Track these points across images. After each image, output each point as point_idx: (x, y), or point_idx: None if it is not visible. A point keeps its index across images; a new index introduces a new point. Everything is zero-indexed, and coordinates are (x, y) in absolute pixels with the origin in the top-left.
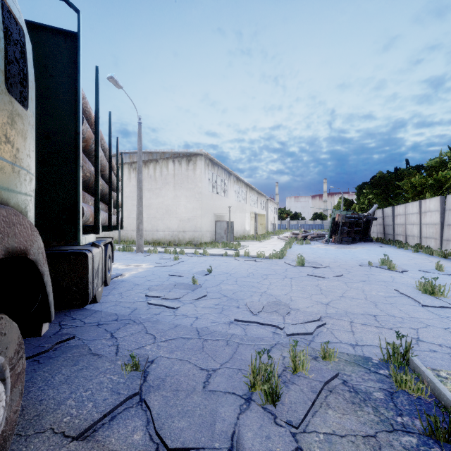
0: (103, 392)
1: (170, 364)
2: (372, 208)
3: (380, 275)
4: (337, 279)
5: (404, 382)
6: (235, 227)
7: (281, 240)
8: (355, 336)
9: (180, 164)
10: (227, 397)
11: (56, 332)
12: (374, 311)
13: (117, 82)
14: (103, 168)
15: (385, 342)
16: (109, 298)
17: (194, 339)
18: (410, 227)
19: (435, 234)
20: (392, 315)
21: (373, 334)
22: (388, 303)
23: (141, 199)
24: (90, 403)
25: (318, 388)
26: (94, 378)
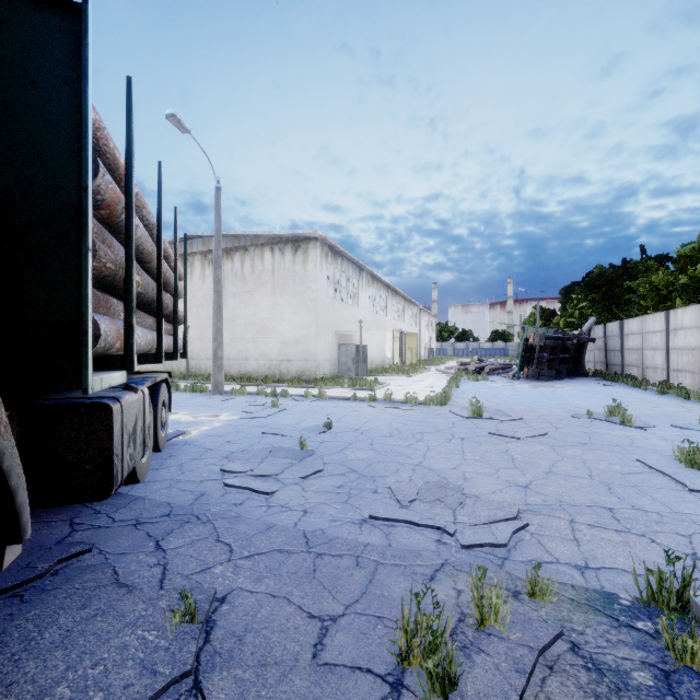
0: (125, 668)
1: (254, 606)
2: (587, 324)
3: (608, 435)
4: (539, 441)
5: (689, 652)
6: (370, 354)
7: (442, 374)
8: (582, 549)
9: (283, 254)
10: (358, 680)
11: (62, 539)
12: (608, 500)
13: (181, 123)
14: (148, 257)
15: (636, 561)
16: (161, 474)
17: (300, 553)
18: (650, 354)
19: (692, 365)
20: (641, 508)
21: (613, 545)
22: (630, 485)
23: (220, 310)
24: (99, 694)
25: (527, 664)
26: (114, 637)
